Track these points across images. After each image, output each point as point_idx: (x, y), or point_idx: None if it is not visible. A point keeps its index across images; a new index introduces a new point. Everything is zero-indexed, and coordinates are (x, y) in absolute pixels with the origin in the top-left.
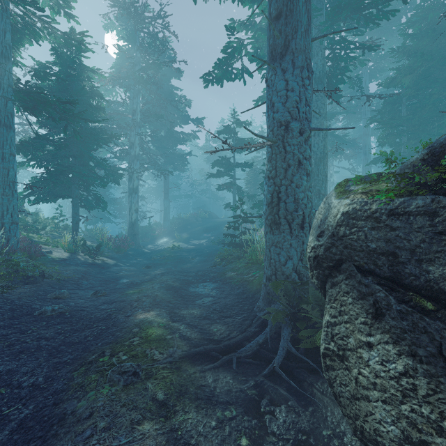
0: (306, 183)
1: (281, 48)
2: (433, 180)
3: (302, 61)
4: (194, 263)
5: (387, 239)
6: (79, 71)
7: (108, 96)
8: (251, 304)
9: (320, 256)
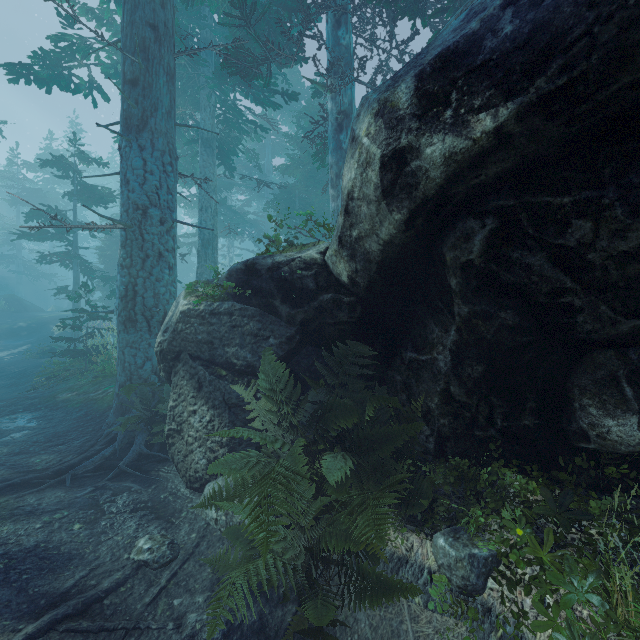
0: (169, 277)
1: (138, 120)
2: (232, 292)
3: (164, 145)
4: None
5: (208, 332)
6: None
7: None
8: (98, 424)
9: (165, 349)
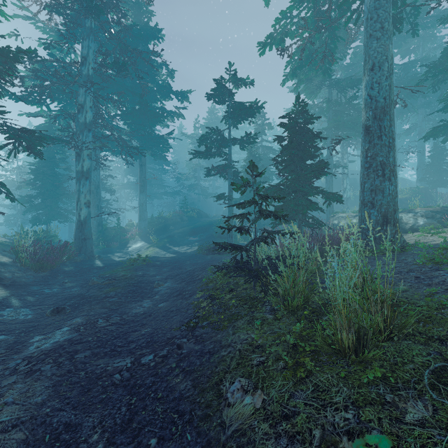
0: None
1: None
2: None
3: None
4: (158, 297)
5: None
6: None
7: (65, 58)
8: None
9: None
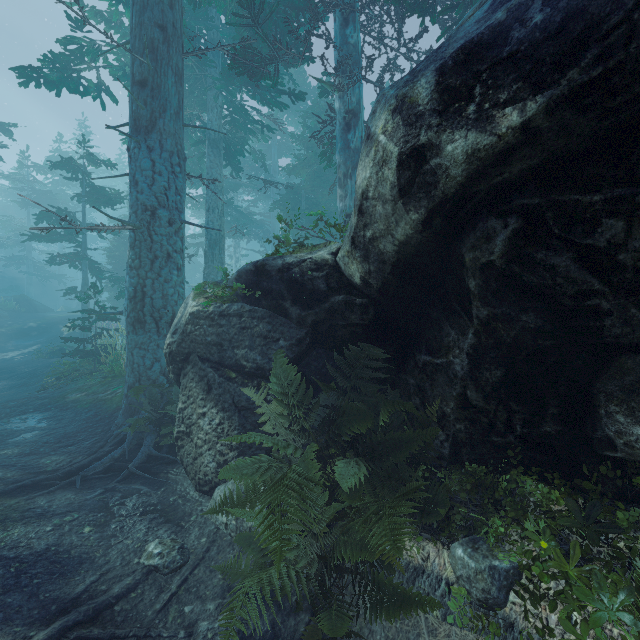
0: (178, 278)
1: (146, 121)
2: (242, 293)
3: (172, 146)
4: None
5: (218, 334)
6: None
7: None
8: (107, 425)
9: (174, 351)
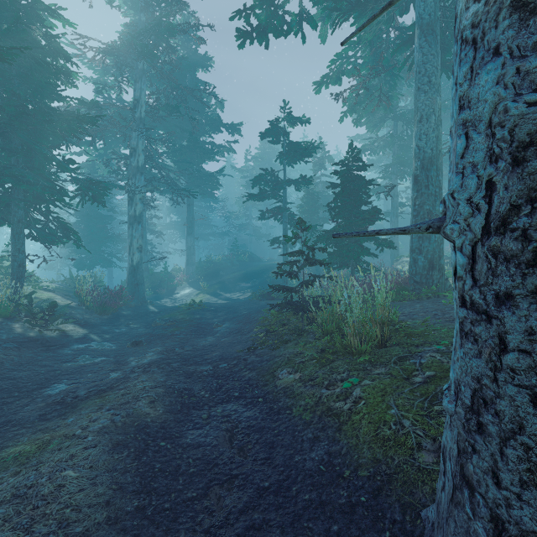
0: None
1: None
2: None
3: None
4: (220, 334)
5: None
6: (22, 6)
7: (109, 92)
8: None
9: None
